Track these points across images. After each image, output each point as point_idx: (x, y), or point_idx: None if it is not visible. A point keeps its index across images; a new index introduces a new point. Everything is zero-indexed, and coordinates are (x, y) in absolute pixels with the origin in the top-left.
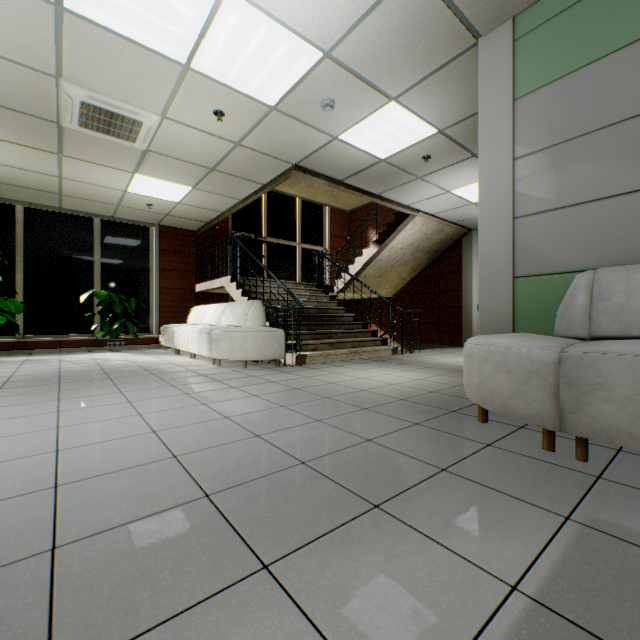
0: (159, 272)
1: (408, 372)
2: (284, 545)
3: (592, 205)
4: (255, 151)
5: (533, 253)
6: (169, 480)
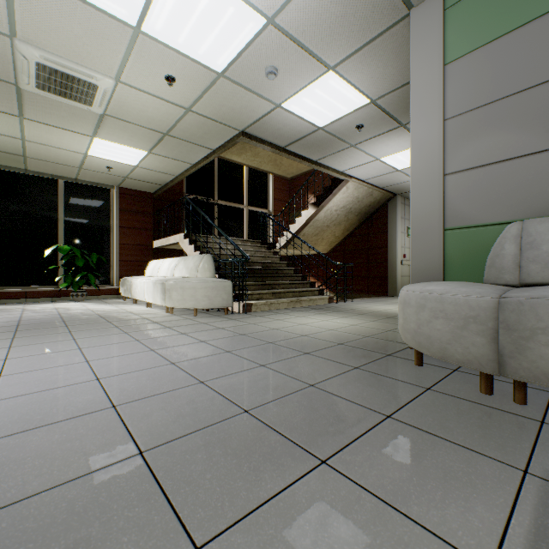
0: (119, 230)
1: (344, 318)
2: (221, 517)
3: (519, 161)
4: (205, 117)
5: (462, 207)
6: (102, 434)
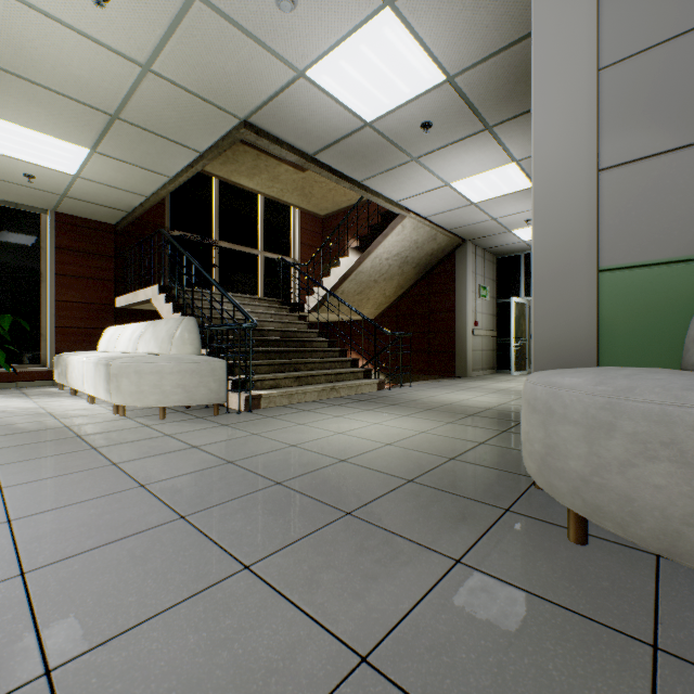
0: (56, 278)
1: (405, 419)
2: None
3: None
4: (178, 87)
5: (634, 228)
6: None
